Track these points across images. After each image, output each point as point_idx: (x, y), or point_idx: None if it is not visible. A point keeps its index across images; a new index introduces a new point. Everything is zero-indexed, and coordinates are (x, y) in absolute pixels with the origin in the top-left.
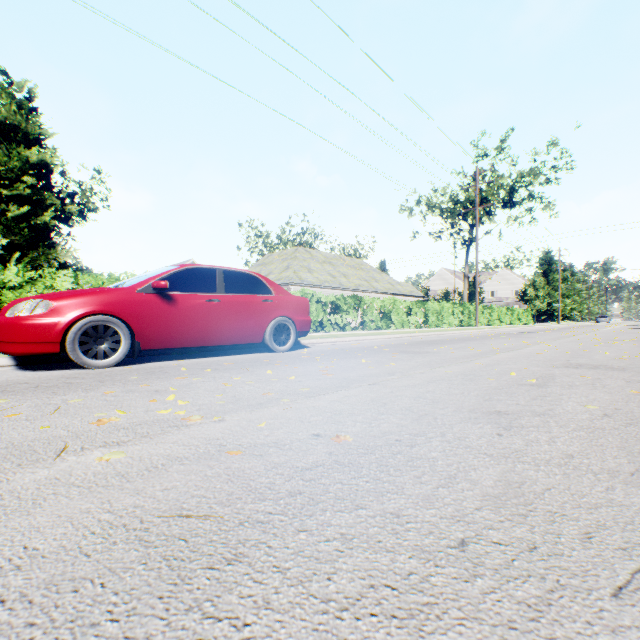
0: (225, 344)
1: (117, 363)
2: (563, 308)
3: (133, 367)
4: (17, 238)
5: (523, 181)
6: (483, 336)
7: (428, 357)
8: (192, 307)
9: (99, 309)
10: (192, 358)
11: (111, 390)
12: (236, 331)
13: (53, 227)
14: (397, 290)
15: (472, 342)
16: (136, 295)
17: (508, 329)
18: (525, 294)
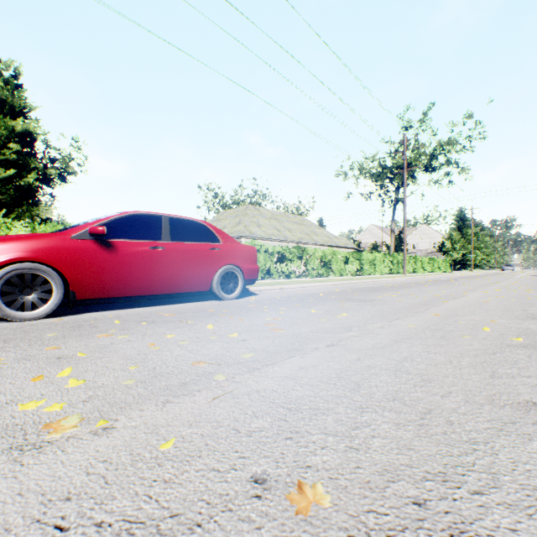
0: (171, 292)
1: (47, 314)
2: (475, 258)
3: (65, 319)
4: (4, 197)
5: (442, 149)
6: (415, 283)
7: (378, 306)
8: (134, 254)
9: (25, 256)
10: (136, 307)
11: (2, 356)
12: (182, 279)
13: (36, 188)
14: (334, 243)
15: (410, 289)
16: (70, 241)
17: (432, 276)
18: (443, 246)
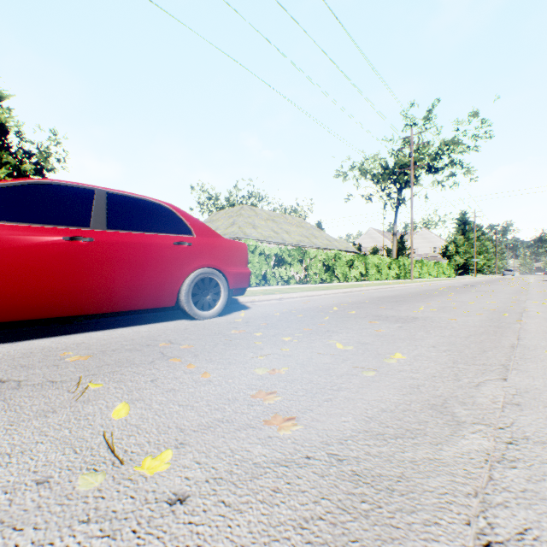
0: (107, 311)
1: None
2: (476, 263)
3: None
4: None
5: (446, 148)
6: (435, 290)
7: (433, 331)
8: (30, 248)
9: None
10: (46, 336)
11: None
12: (127, 290)
13: None
14: (334, 246)
15: (441, 299)
16: None
17: (443, 282)
18: (447, 250)
